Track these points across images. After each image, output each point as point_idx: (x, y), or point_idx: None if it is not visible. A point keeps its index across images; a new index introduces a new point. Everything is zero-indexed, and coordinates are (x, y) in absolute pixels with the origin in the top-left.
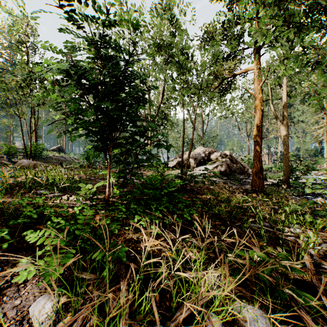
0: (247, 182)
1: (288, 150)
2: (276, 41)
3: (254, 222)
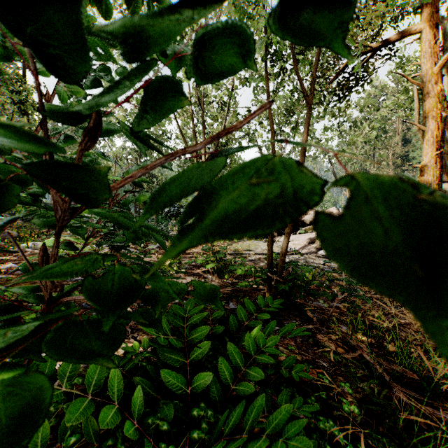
0: None
1: None
2: None
3: None
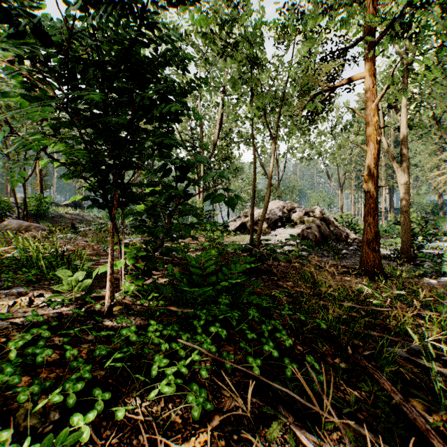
0: (349, 254)
1: (409, 205)
2: (402, 31)
3: (390, 340)
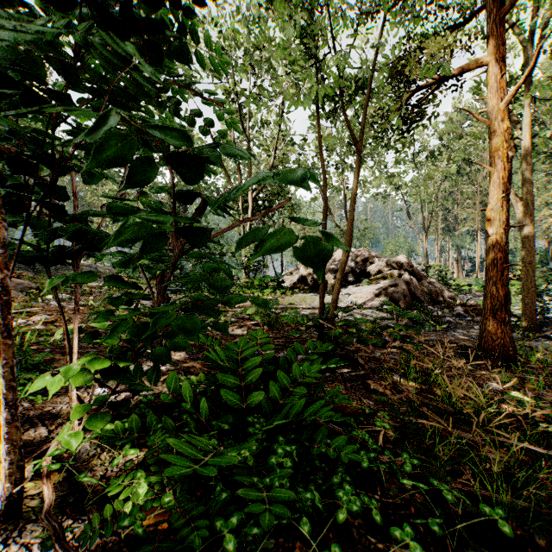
0: (452, 323)
1: (533, 254)
2: None
3: None
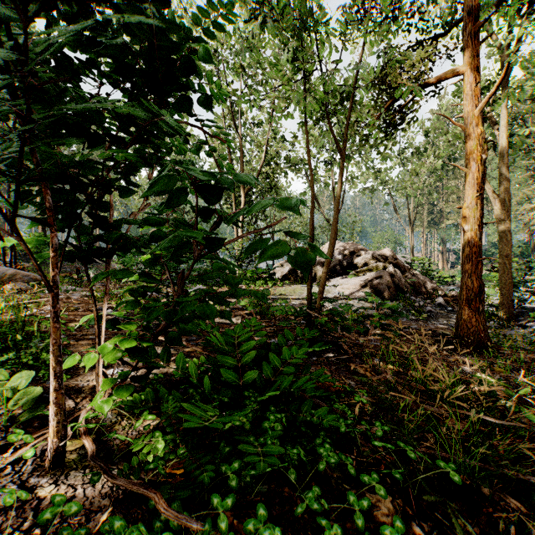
0: (433, 312)
1: (510, 248)
2: (519, 6)
3: None
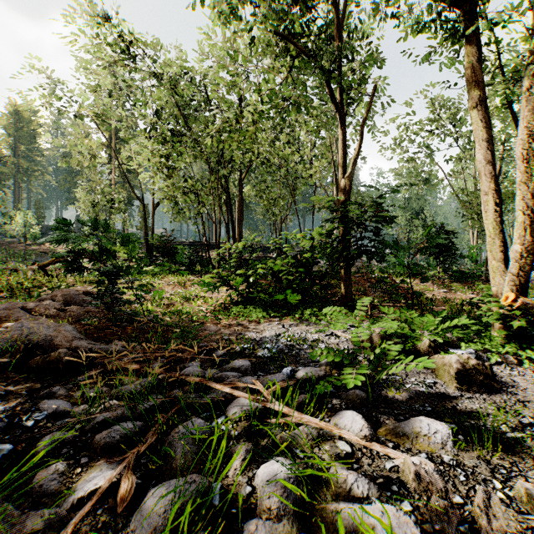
0: None
1: None
2: None
3: None
